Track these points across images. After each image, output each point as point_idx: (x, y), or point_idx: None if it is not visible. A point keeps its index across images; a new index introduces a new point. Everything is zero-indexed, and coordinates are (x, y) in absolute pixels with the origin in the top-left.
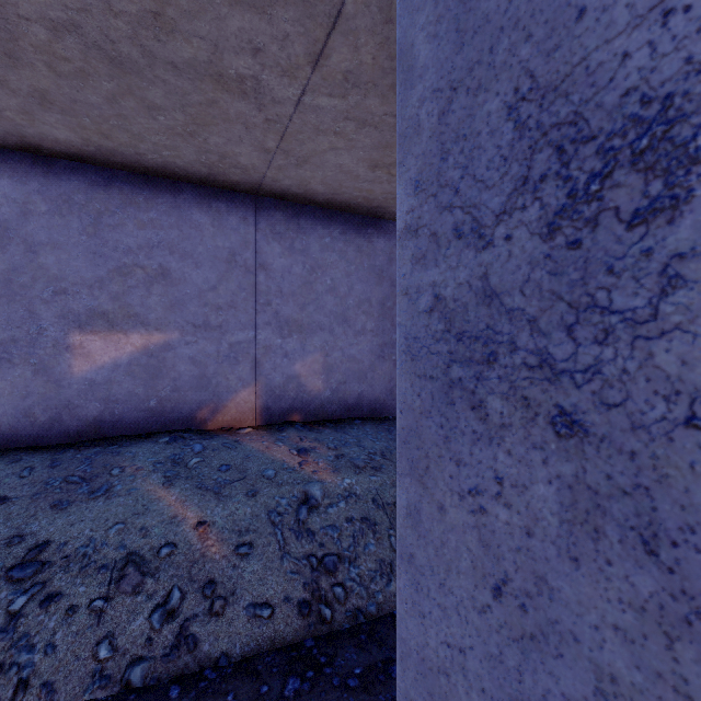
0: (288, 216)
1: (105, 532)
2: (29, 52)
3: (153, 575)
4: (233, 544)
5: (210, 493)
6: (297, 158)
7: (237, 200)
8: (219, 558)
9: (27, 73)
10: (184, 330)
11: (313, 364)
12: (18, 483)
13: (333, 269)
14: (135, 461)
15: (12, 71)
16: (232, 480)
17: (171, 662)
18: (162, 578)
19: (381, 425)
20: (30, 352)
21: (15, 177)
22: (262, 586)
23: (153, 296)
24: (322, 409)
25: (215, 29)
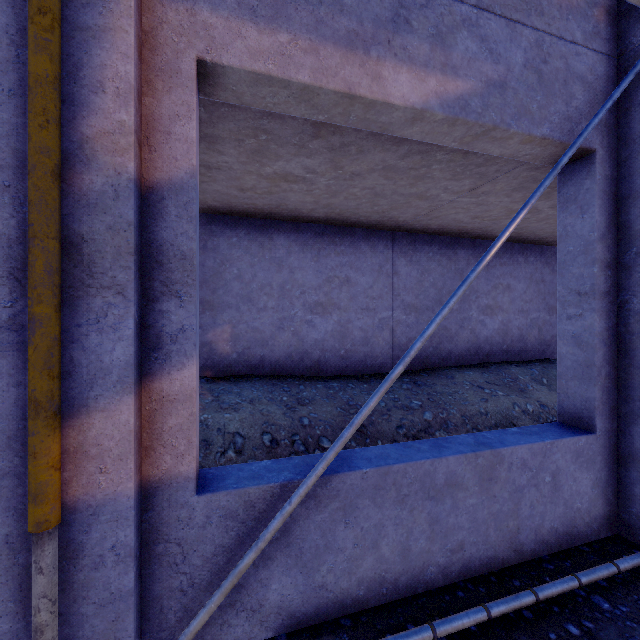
0: (202, 224)
1: None
2: None
3: None
4: None
5: None
6: None
7: None
8: None
9: None
10: None
11: (223, 333)
12: None
13: (239, 262)
14: None
15: None
16: None
17: None
18: None
19: (272, 381)
20: None
21: None
22: None
23: None
24: (230, 367)
25: None
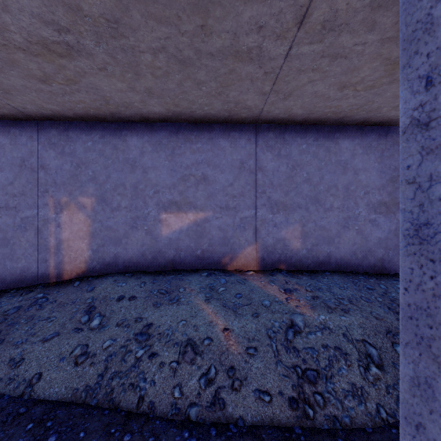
0: (277, 134)
1: (177, 324)
2: (144, 69)
3: (200, 355)
4: (245, 347)
5: (230, 310)
6: (284, 94)
7: (244, 129)
8: (236, 353)
9: (143, 81)
10: (215, 210)
11: (294, 231)
12: (139, 290)
13: (308, 166)
14: (190, 285)
15: (137, 82)
16: (243, 304)
17: (210, 411)
18: (205, 358)
19: (346, 277)
20: (144, 223)
21: (138, 136)
22: (263, 379)
23: (199, 191)
24: (300, 262)
25: (235, 23)
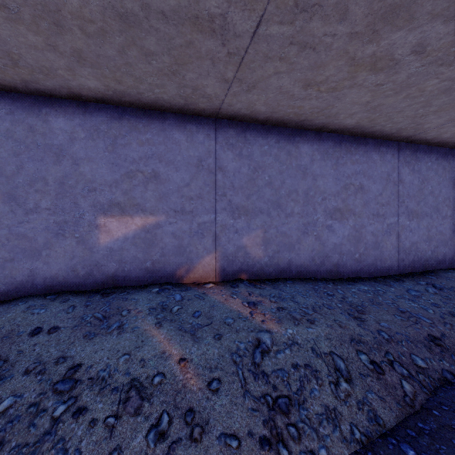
0: (238, 131)
1: (117, 361)
2: (68, 19)
3: (149, 399)
4: (206, 379)
5: (188, 334)
6: (248, 84)
7: (203, 123)
8: (196, 389)
9: (69, 38)
10: (168, 214)
11: (256, 238)
12: (65, 317)
13: (270, 169)
14: (137, 306)
15: (59, 37)
16: (203, 324)
17: None
18: (155, 403)
19: (307, 284)
20: (74, 229)
21: (66, 116)
22: (229, 419)
23: (149, 191)
24: (262, 270)
25: None
